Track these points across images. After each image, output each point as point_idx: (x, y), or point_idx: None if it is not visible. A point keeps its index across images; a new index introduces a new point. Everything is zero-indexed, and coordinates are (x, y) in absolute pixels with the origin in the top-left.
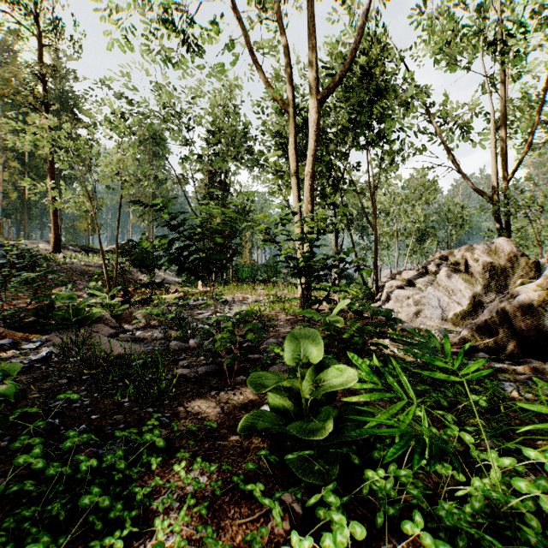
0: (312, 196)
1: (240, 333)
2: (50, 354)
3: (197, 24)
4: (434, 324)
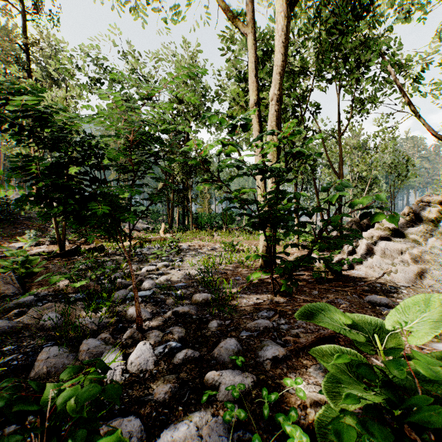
0: (279, 125)
1: None
2: None
3: None
4: None
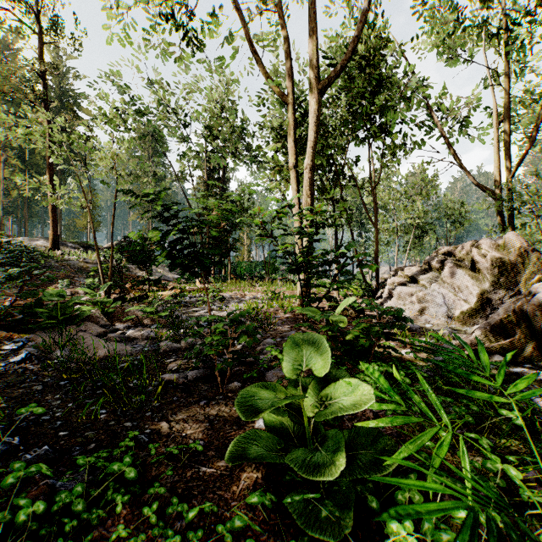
0: (312, 189)
1: (232, 335)
2: (30, 355)
3: (193, 15)
4: (439, 322)
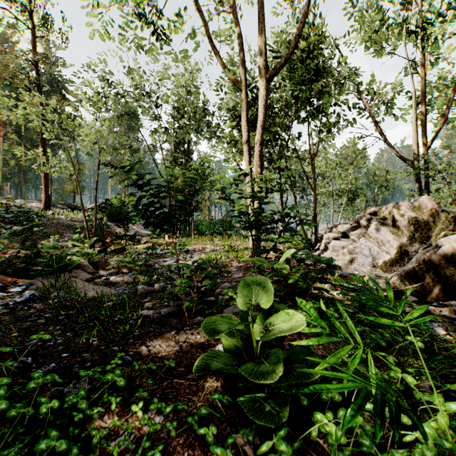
0: (261, 161)
1: (197, 279)
2: (32, 296)
3: (163, 16)
4: (366, 270)
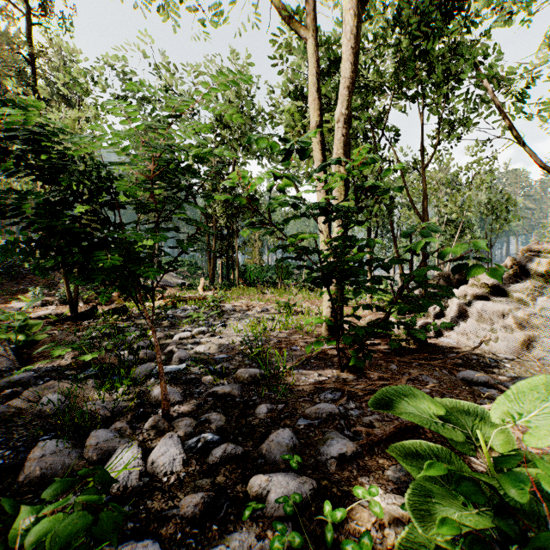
0: (347, 154)
1: None
2: None
3: None
4: None
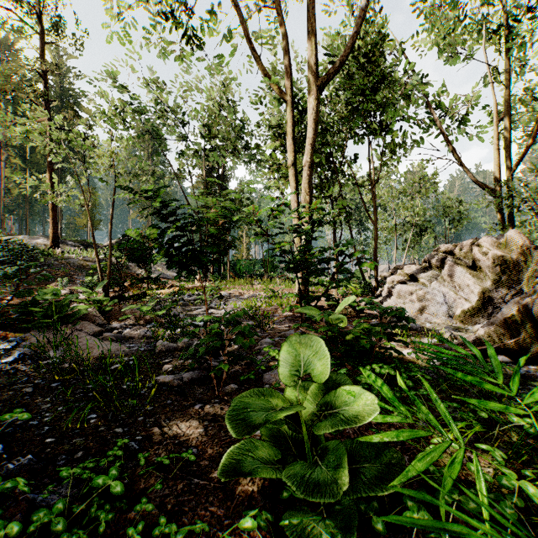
0: (311, 187)
1: (228, 336)
2: (23, 355)
3: (192, 12)
4: (440, 321)
